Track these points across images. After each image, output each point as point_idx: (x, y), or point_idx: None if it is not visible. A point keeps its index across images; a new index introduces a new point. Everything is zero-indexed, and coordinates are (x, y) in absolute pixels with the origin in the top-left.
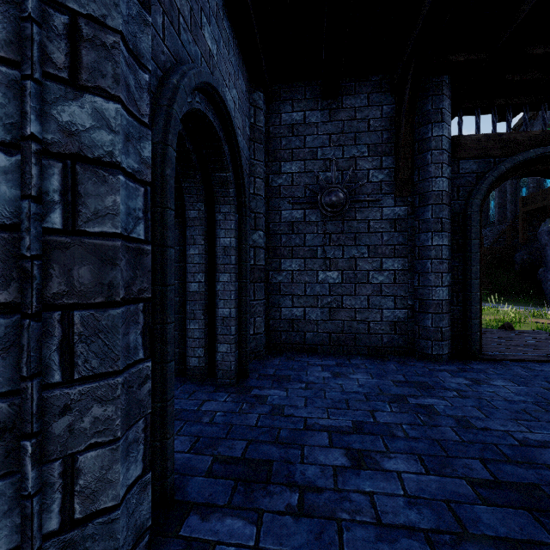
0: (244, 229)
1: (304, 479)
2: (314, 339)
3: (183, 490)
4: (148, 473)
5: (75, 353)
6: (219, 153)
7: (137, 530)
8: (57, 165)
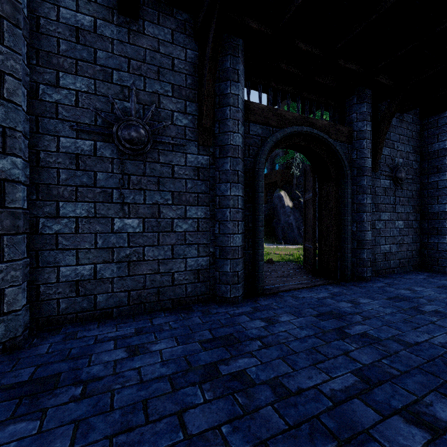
0: None
1: None
2: (108, 302)
3: None
4: None
5: None
6: None
7: None
8: None
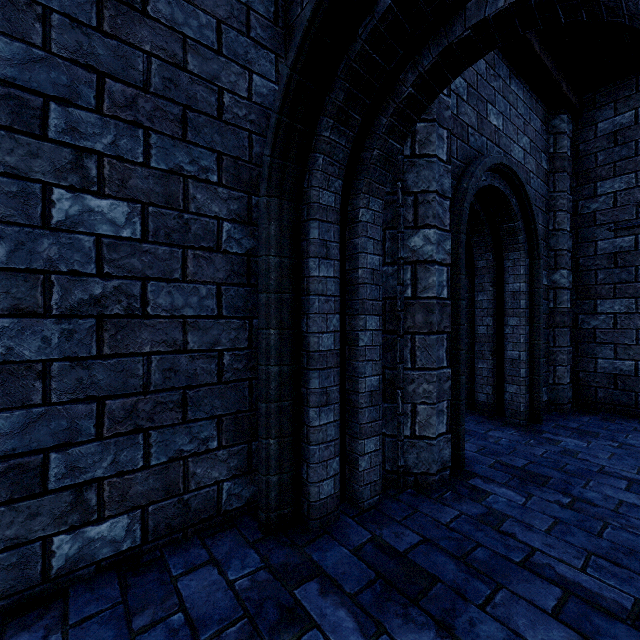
0: (536, 273)
1: (580, 496)
2: None
3: (470, 467)
4: (448, 434)
5: (416, 356)
6: (506, 207)
7: (443, 462)
8: (409, 267)
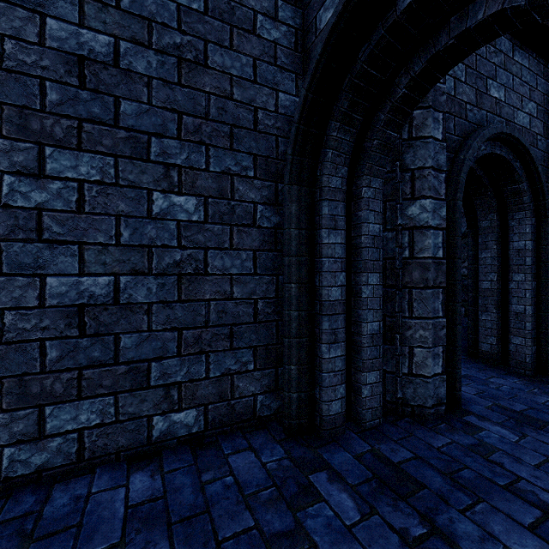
0: (543, 231)
1: None
2: None
3: (467, 406)
4: (444, 375)
5: (413, 306)
6: (509, 171)
7: (438, 398)
8: (406, 232)
